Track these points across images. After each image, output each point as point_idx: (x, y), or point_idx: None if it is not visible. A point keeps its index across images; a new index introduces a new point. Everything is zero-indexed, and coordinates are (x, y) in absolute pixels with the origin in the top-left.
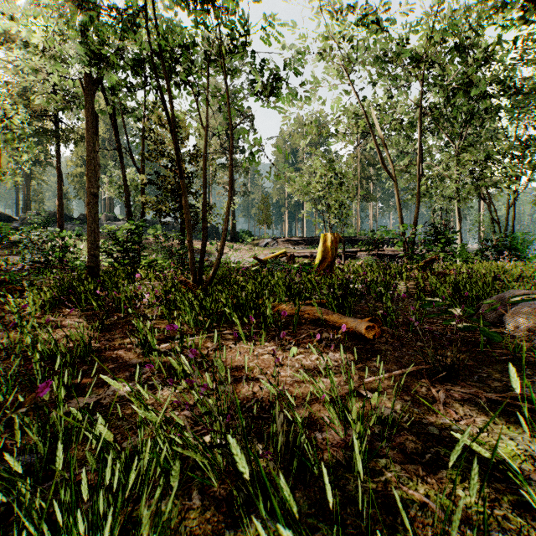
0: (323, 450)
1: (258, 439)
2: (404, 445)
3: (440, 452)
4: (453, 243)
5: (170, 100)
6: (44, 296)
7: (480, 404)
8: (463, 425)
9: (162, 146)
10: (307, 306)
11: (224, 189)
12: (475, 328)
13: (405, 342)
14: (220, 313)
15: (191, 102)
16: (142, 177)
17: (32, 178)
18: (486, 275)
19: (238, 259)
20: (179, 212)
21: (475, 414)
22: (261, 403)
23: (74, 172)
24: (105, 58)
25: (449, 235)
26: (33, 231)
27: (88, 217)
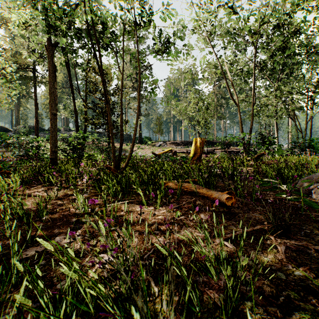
0: (203, 292)
1: (155, 282)
2: (262, 288)
3: (290, 295)
4: (274, 144)
5: (100, 54)
6: (22, 177)
7: (310, 254)
8: (302, 271)
9: (96, 85)
10: (186, 183)
11: (135, 112)
12: (299, 199)
13: (250, 207)
14: (131, 188)
15: (114, 57)
16: (85, 104)
17: (20, 106)
18: (296, 164)
19: (143, 154)
20: (107, 125)
21: (308, 262)
22: (157, 252)
23: (46, 102)
24: (60, 28)
25: (271, 139)
26: (19, 137)
27: (50, 128)
